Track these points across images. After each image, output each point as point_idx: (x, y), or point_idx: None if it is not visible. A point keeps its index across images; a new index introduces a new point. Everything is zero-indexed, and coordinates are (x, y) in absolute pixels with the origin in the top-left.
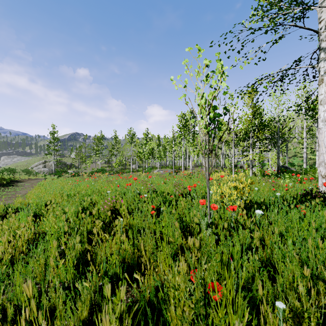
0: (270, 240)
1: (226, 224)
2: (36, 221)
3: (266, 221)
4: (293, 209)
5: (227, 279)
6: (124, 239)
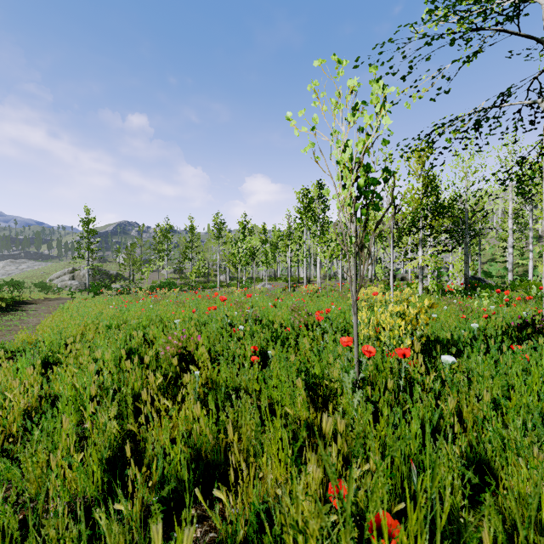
0: (473, 412)
1: (390, 383)
2: (47, 374)
3: (464, 378)
4: (508, 352)
5: (411, 513)
6: (198, 413)
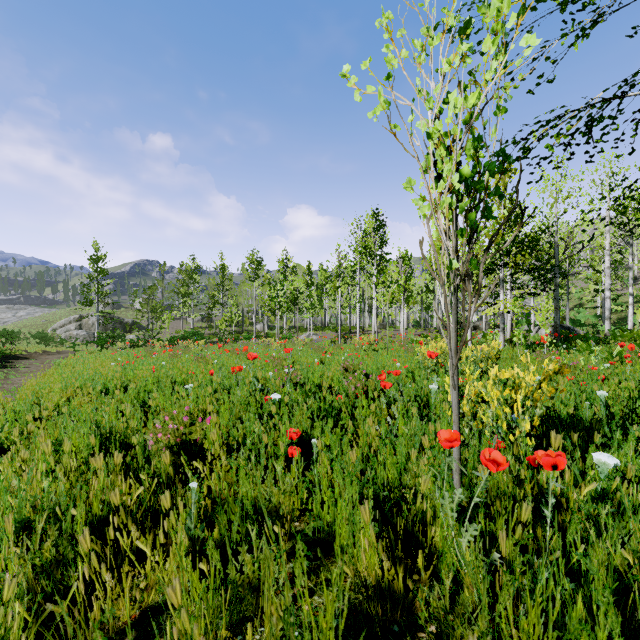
0: None
1: (527, 514)
2: None
3: None
4: None
5: None
6: (172, 598)
